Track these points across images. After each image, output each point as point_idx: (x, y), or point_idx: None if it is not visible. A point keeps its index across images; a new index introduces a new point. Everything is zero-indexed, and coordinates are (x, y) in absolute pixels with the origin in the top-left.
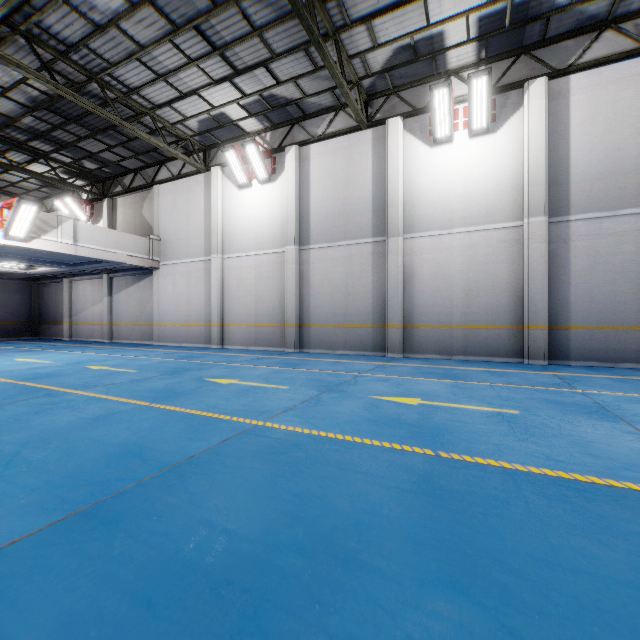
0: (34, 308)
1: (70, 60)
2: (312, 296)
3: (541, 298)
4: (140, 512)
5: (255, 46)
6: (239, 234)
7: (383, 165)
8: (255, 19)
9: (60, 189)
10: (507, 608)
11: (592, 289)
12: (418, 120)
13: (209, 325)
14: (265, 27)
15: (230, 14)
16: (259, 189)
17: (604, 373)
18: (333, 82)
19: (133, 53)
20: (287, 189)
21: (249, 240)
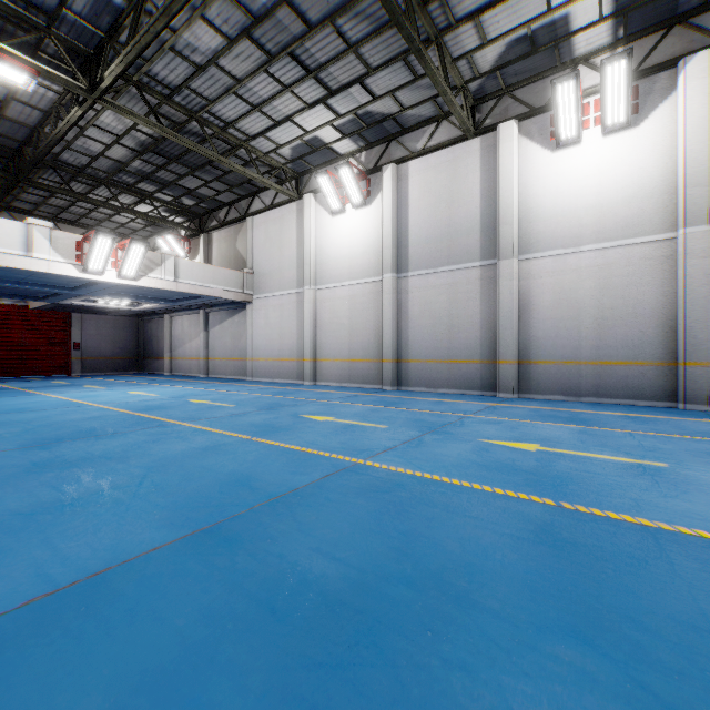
0: (139, 343)
1: (173, 102)
2: (411, 328)
3: (702, 327)
4: (255, 534)
5: (350, 63)
6: (332, 263)
7: (493, 177)
8: (350, 35)
9: (161, 227)
10: (638, 664)
11: None
12: (536, 121)
13: (301, 360)
14: (361, 42)
15: (325, 34)
16: (353, 214)
17: None
18: (435, 90)
19: (230, 87)
20: (383, 212)
21: (343, 269)
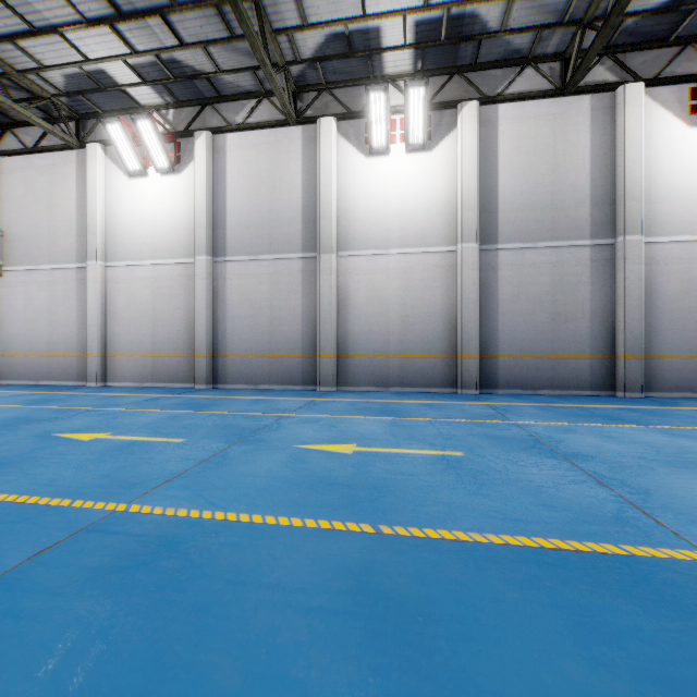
0: None
1: None
2: (229, 319)
3: (473, 326)
4: None
5: None
6: (129, 236)
7: (315, 170)
8: None
9: None
10: None
11: (517, 318)
12: (353, 125)
13: (84, 355)
14: None
15: None
16: (158, 180)
17: (528, 401)
18: (255, 60)
19: None
20: (196, 184)
21: (144, 245)
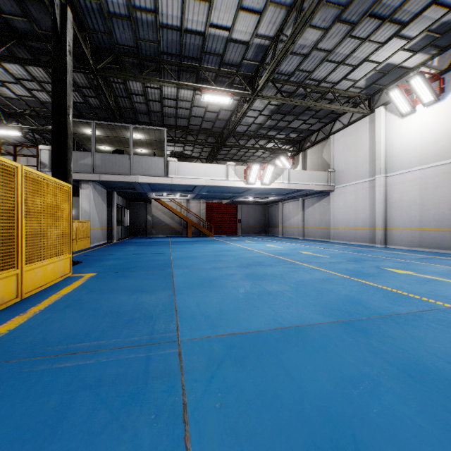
0: (266, 219)
1: (289, 82)
2: None
3: None
4: (378, 332)
5: None
6: (402, 155)
7: None
8: None
9: (277, 153)
10: None
11: None
12: None
13: (373, 229)
14: None
15: None
16: (423, 112)
17: None
18: None
19: (323, 58)
20: None
21: (412, 158)
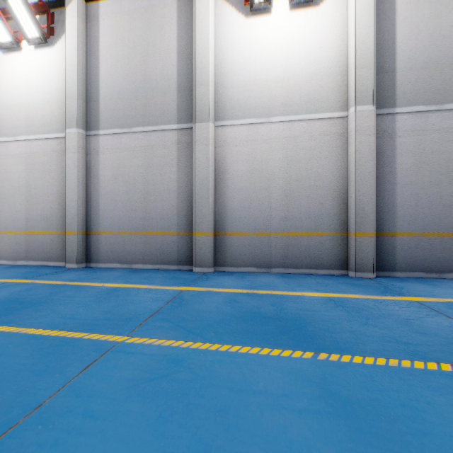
0: None
1: None
2: (102, 195)
3: (369, 200)
4: None
5: None
6: (4, 112)
7: (190, 35)
8: None
9: None
10: None
11: (418, 191)
12: None
13: None
14: None
15: None
16: (32, 54)
17: None
18: None
19: None
20: (67, 54)
21: (18, 120)
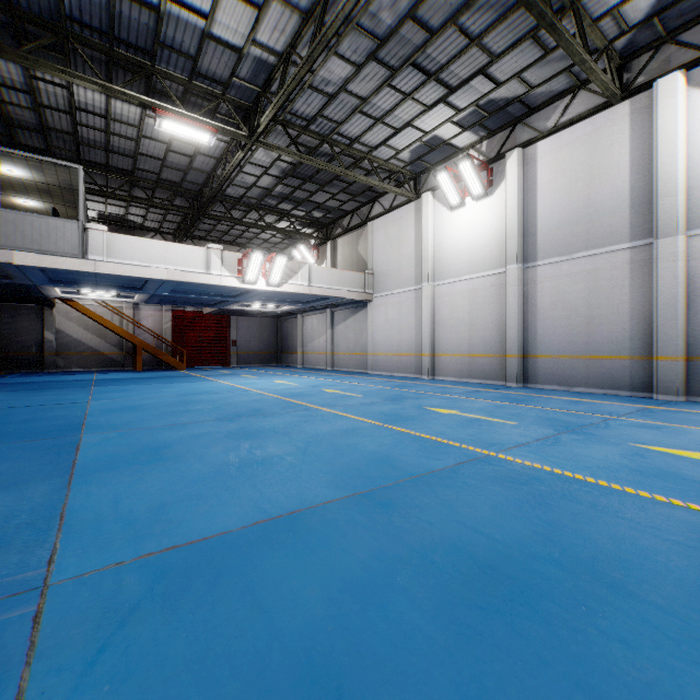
0: (278, 340)
1: (309, 131)
2: (539, 321)
3: None
4: (404, 503)
5: (472, 57)
6: (451, 259)
7: (648, 143)
8: (473, 29)
9: (295, 239)
10: None
11: None
12: None
13: (419, 355)
14: (484, 33)
15: (446, 36)
16: (473, 207)
17: None
18: (570, 60)
19: (356, 108)
20: (507, 201)
21: (462, 264)
